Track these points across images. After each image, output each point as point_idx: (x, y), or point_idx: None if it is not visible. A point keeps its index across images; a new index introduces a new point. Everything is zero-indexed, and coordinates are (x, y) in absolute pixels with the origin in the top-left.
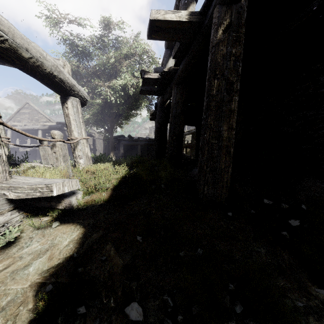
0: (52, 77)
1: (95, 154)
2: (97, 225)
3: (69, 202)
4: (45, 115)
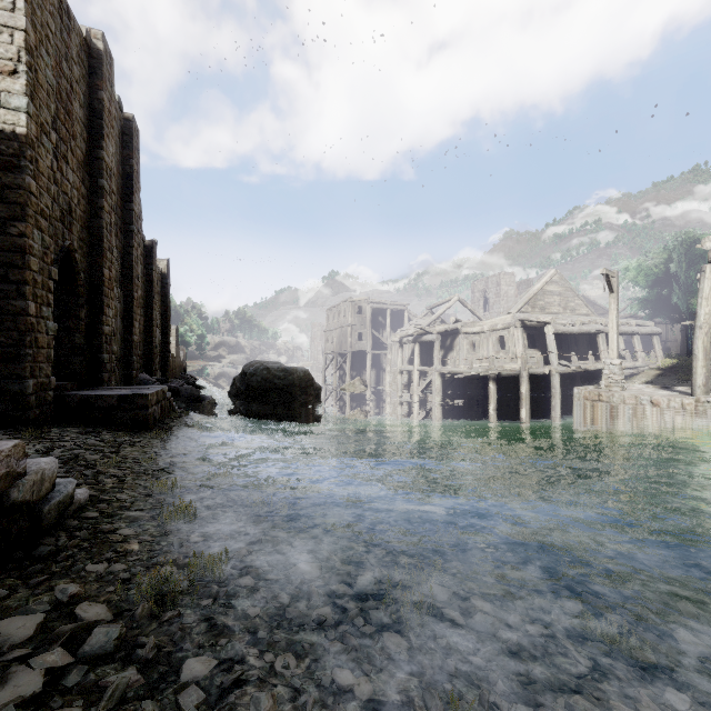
0: (650, 334)
1: (669, 346)
2: (665, 370)
3: (658, 367)
4: (602, 306)
